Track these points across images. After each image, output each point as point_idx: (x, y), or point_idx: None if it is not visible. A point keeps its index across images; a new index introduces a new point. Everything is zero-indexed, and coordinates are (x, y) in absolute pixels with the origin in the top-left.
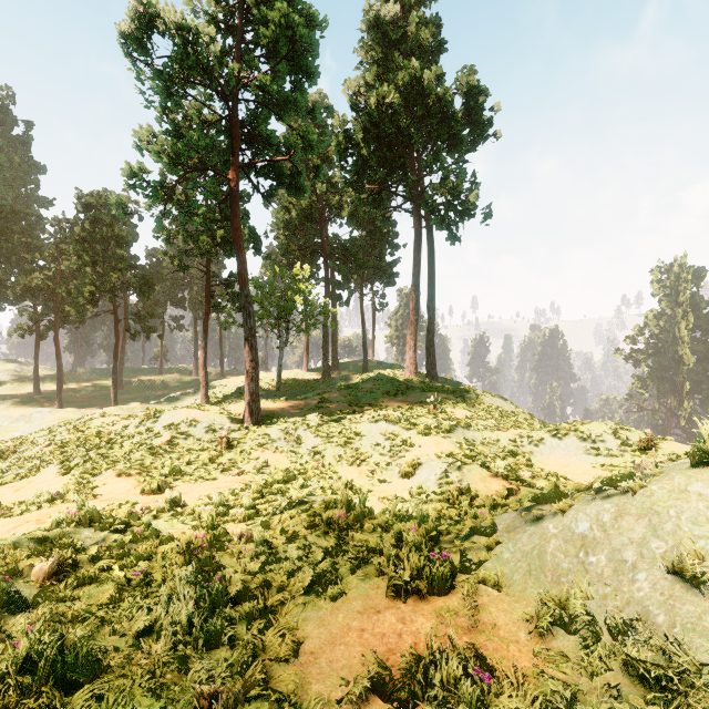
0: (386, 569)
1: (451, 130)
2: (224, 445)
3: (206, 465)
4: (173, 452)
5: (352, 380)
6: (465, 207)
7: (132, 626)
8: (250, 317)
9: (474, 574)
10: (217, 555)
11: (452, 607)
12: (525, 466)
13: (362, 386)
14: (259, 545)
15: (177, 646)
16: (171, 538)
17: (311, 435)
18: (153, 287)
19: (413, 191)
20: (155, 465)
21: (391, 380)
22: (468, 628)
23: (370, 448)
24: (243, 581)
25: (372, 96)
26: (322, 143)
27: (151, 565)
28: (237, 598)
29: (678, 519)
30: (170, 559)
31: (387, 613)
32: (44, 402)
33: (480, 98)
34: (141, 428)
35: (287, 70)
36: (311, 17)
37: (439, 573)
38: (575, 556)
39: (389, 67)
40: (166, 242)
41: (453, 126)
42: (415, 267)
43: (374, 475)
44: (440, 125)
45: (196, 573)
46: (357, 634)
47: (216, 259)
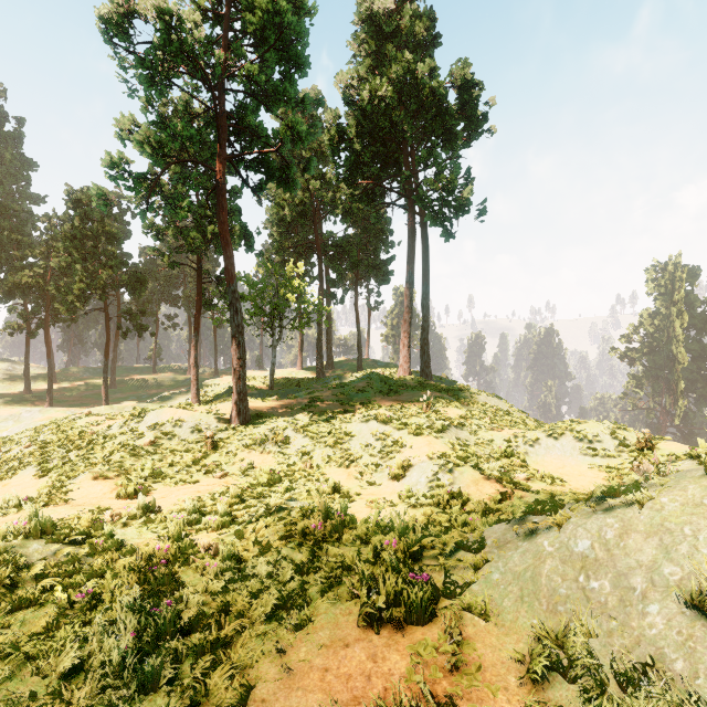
0: (359, 592)
1: (445, 124)
2: (209, 446)
3: (189, 467)
4: (156, 453)
5: (346, 379)
6: (460, 203)
7: (58, 664)
8: (238, 313)
9: (458, 599)
10: (180, 570)
11: (432, 640)
12: (520, 468)
13: (355, 384)
14: (226, 559)
15: (107, 690)
16: (133, 551)
17: (300, 436)
18: (145, 285)
19: (407, 186)
20: (135, 467)
21: (384, 379)
22: (448, 669)
23: (360, 448)
24: (202, 602)
25: (365, 89)
26: (313, 135)
27: (104, 583)
28: (190, 626)
29: (695, 538)
30: (122, 578)
31: (356, 647)
32: (35, 401)
33: (474, 91)
34: (125, 428)
35: (276, 59)
36: (300, 4)
37: (418, 599)
38: (574, 580)
39: (382, 60)
40: (156, 238)
41: (447, 121)
42: (409, 264)
43: (364, 477)
44: (434, 120)
45: (151, 593)
46: (319, 675)
47: (207, 256)
